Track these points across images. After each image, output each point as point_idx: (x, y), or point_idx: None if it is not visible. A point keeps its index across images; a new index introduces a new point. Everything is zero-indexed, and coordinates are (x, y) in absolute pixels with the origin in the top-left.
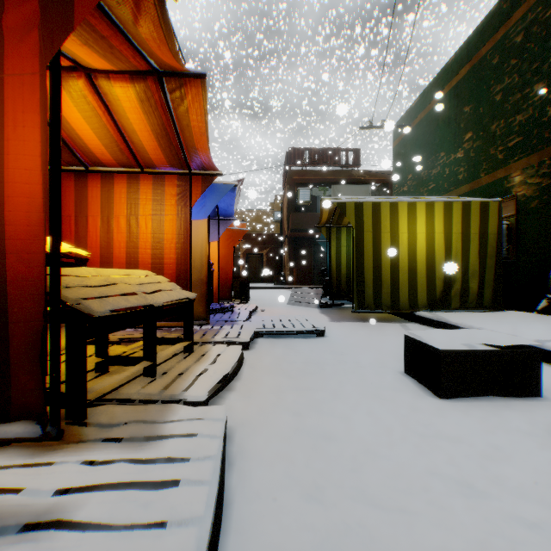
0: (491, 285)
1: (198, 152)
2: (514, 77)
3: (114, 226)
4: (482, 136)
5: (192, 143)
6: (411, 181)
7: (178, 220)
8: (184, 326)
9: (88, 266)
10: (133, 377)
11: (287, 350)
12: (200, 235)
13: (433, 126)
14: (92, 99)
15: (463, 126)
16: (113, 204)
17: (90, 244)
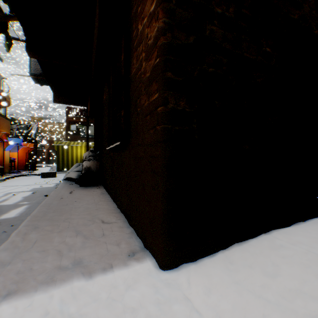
0: None
1: (6, 140)
2: None
3: None
4: None
5: (5, 139)
6: None
7: (2, 151)
8: (2, 172)
9: None
10: None
11: (27, 176)
12: (8, 154)
13: None
14: None
15: None
16: None
17: None
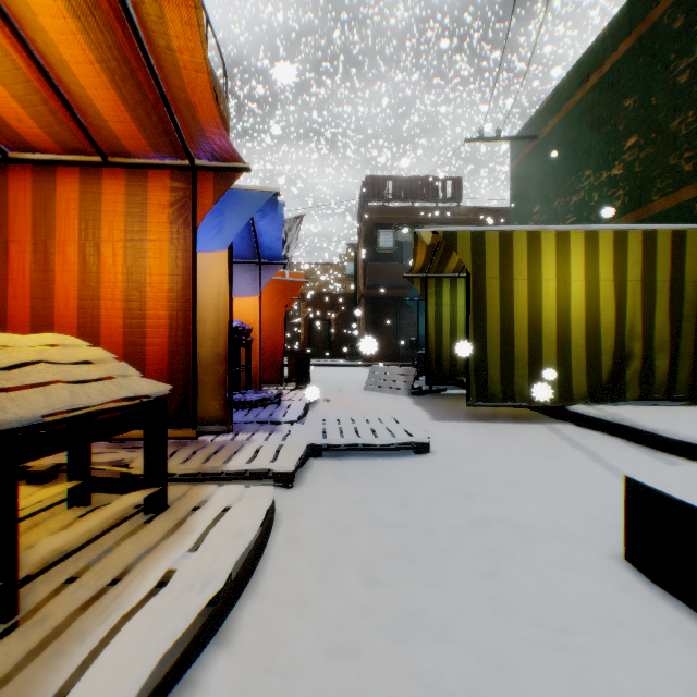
0: (688, 363)
1: (197, 116)
2: None
3: (58, 260)
4: (655, 140)
5: (183, 93)
6: (539, 215)
7: (172, 250)
8: (146, 455)
9: (10, 331)
10: None
11: (366, 489)
12: (214, 278)
13: (573, 133)
14: None
15: (622, 129)
16: (55, 220)
17: (14, 291)
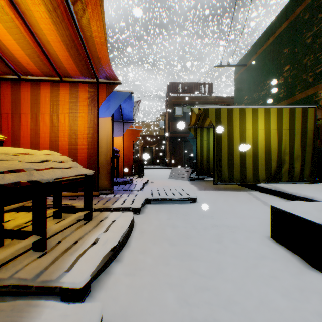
0: (309, 165)
1: (101, 62)
2: (321, 25)
3: (41, 121)
4: (297, 67)
5: (95, 53)
6: (247, 100)
7: (89, 117)
8: (84, 198)
9: None
10: (22, 251)
11: (170, 215)
12: (105, 128)
13: (261, 64)
14: (9, 10)
15: (283, 62)
16: (40, 104)
17: (23, 134)
